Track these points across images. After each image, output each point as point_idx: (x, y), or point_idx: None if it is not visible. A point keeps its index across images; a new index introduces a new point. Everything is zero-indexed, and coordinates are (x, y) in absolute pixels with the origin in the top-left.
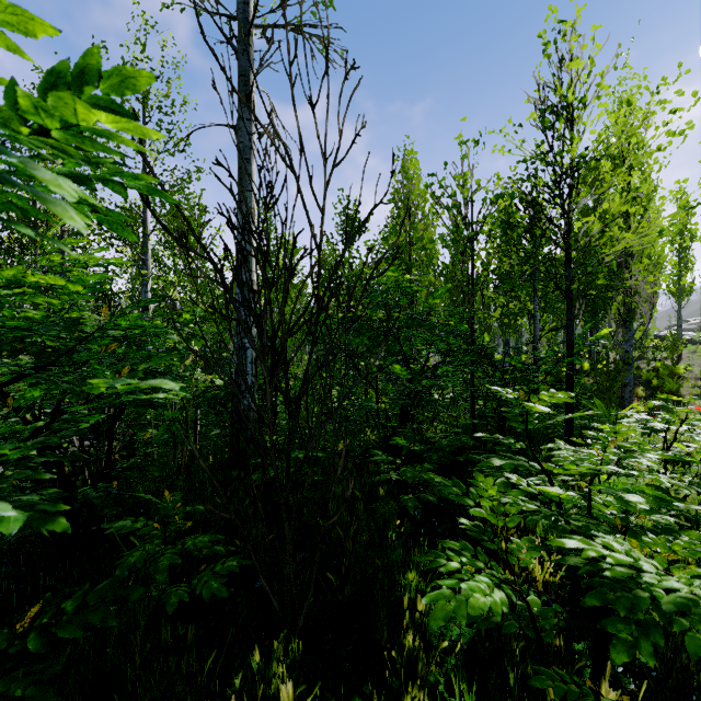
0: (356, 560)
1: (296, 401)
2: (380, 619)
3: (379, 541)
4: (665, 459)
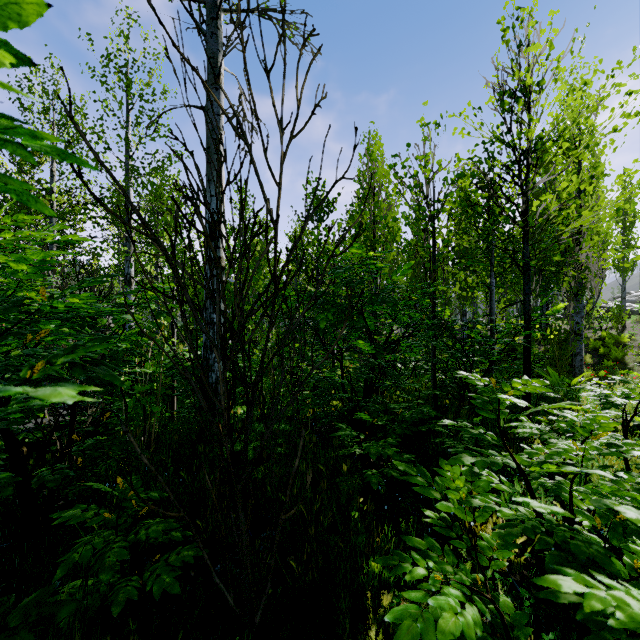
0: (318, 543)
1: (252, 385)
2: (341, 612)
3: (341, 526)
4: (625, 433)
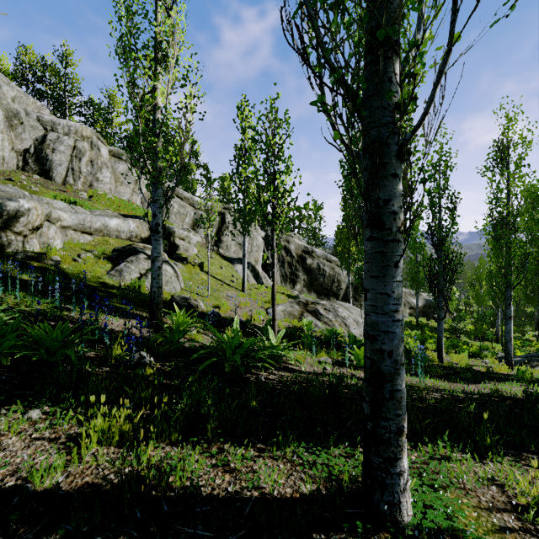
0: None
1: None
2: None
3: None
4: None
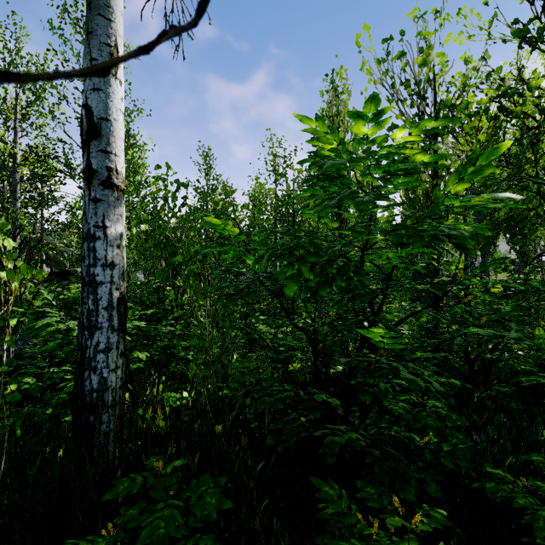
0: None
1: None
2: None
3: None
4: None
